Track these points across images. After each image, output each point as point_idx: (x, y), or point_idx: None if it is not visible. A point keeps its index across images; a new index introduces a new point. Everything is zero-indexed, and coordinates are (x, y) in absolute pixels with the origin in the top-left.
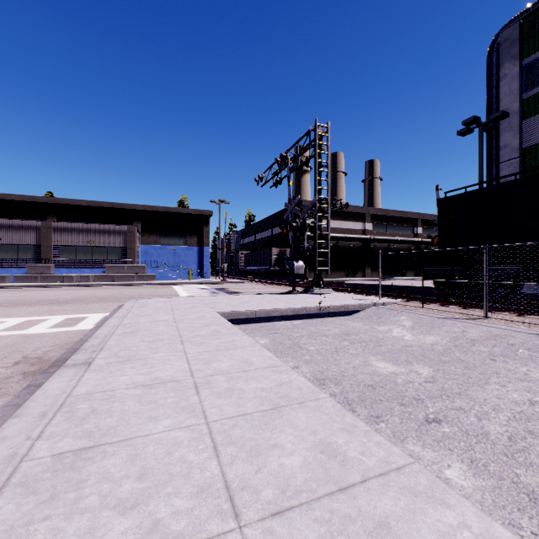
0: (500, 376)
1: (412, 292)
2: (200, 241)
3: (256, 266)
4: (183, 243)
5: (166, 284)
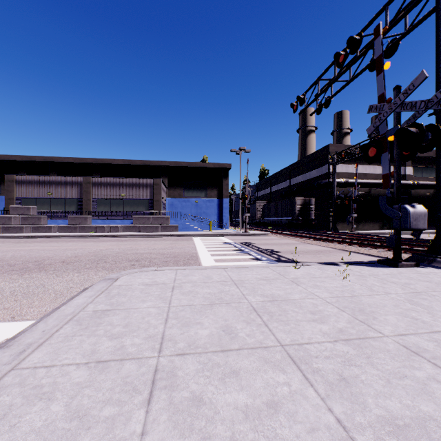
0: None
1: None
2: (220, 193)
3: (275, 217)
4: (204, 196)
5: (187, 235)
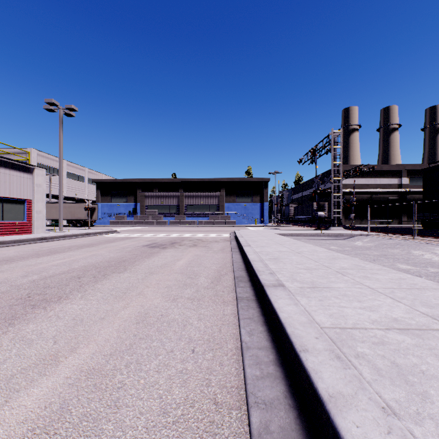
0: (374, 250)
1: (399, 230)
2: (261, 199)
3: (301, 216)
4: (250, 201)
5: (242, 226)
